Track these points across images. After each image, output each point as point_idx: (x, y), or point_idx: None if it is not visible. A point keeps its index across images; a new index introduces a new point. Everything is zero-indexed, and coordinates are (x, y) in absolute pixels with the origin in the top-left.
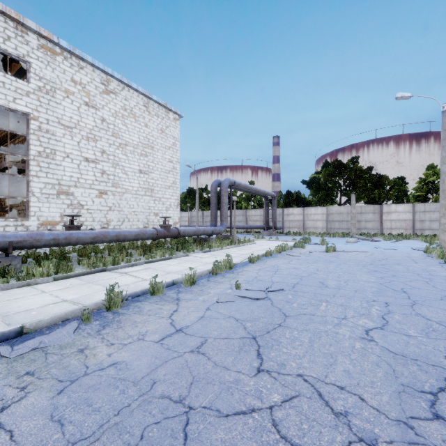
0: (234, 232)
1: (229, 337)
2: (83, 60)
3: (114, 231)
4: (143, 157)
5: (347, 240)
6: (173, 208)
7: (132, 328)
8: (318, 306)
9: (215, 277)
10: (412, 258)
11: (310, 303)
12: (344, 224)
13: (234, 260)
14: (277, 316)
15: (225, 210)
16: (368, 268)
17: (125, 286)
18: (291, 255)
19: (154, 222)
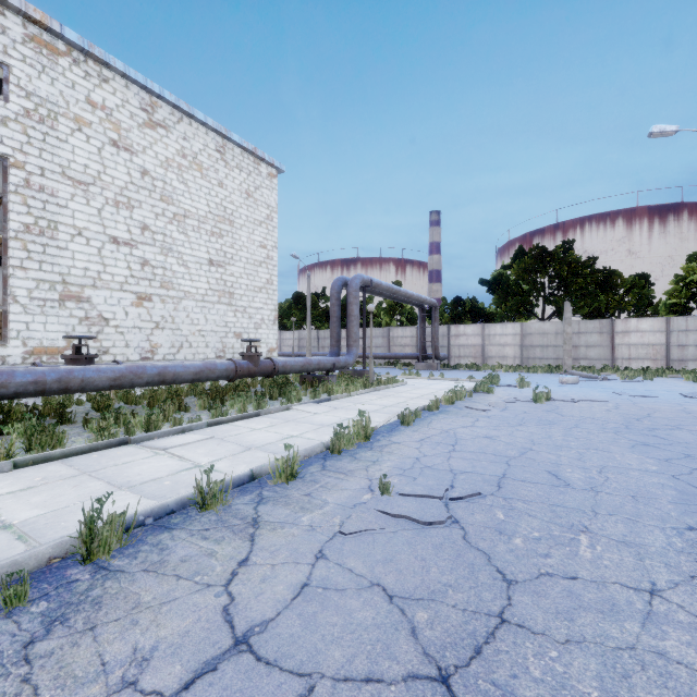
0: (370, 366)
1: (375, 677)
2: (108, 68)
3: (156, 365)
4: (216, 237)
5: (562, 379)
6: (267, 324)
7: (119, 632)
8: (574, 548)
9: (338, 460)
10: (695, 414)
11: (551, 536)
12: (551, 352)
13: (372, 420)
14: (486, 584)
15: (355, 327)
16: (629, 438)
17: (152, 482)
18: (474, 408)
19: (234, 349)
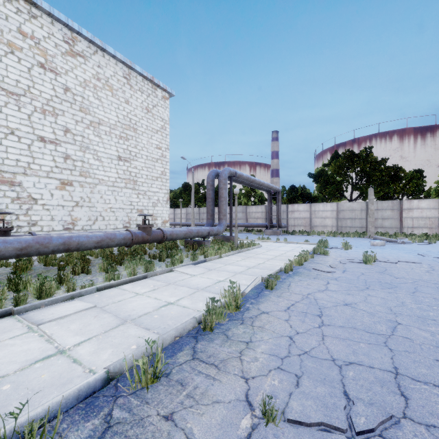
0: (236, 233)
1: None
2: (36, 7)
3: (62, 236)
4: (123, 140)
5: (373, 243)
6: (161, 203)
7: None
8: None
9: (209, 340)
10: None
11: None
12: (357, 222)
13: (240, 283)
14: None
15: (224, 206)
16: None
17: None
18: (321, 270)
19: (137, 221)
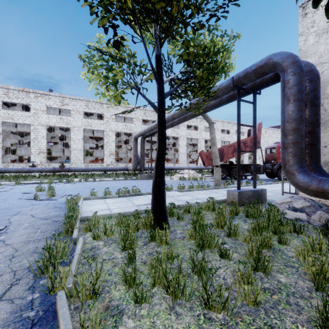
0: None
1: None
2: (262, 128)
3: None
4: None
5: None
6: None
7: None
8: None
9: None
10: None
11: None
12: None
13: None
14: None
15: None
16: None
17: None
18: None
19: None
